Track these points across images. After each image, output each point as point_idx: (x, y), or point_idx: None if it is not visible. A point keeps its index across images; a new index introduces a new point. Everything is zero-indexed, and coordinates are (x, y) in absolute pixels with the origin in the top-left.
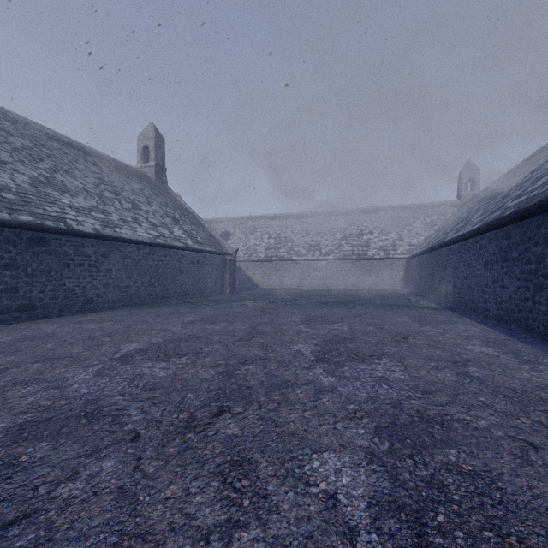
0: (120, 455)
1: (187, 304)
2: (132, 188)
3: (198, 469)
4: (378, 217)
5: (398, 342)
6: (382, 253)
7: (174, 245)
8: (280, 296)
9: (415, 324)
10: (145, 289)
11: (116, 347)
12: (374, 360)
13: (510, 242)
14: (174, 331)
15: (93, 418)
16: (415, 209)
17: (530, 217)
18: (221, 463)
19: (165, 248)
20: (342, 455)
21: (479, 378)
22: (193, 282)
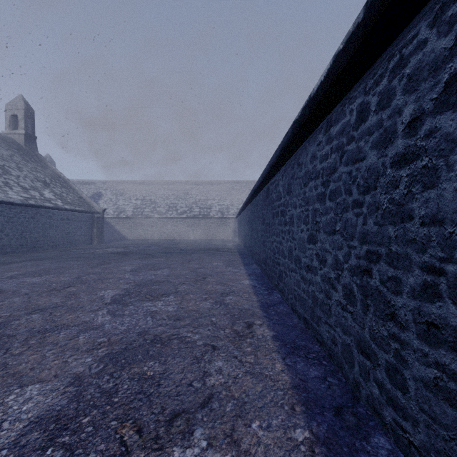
0: (21, 297)
1: (56, 251)
2: (1, 155)
3: (55, 296)
4: (220, 188)
5: (183, 263)
6: (219, 214)
7: (44, 205)
8: (139, 245)
9: (205, 256)
10: (16, 241)
11: (2, 274)
12: (160, 269)
13: (249, 212)
14: (45, 266)
15: (2, 293)
16: (244, 184)
17: (251, 201)
18: (65, 295)
19: (36, 208)
20: (114, 290)
21: (198, 271)
22: (63, 235)
